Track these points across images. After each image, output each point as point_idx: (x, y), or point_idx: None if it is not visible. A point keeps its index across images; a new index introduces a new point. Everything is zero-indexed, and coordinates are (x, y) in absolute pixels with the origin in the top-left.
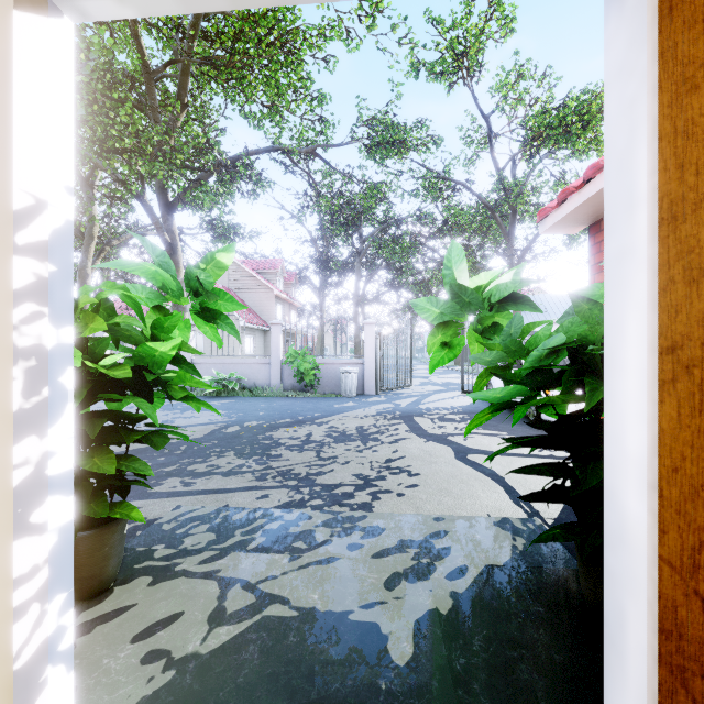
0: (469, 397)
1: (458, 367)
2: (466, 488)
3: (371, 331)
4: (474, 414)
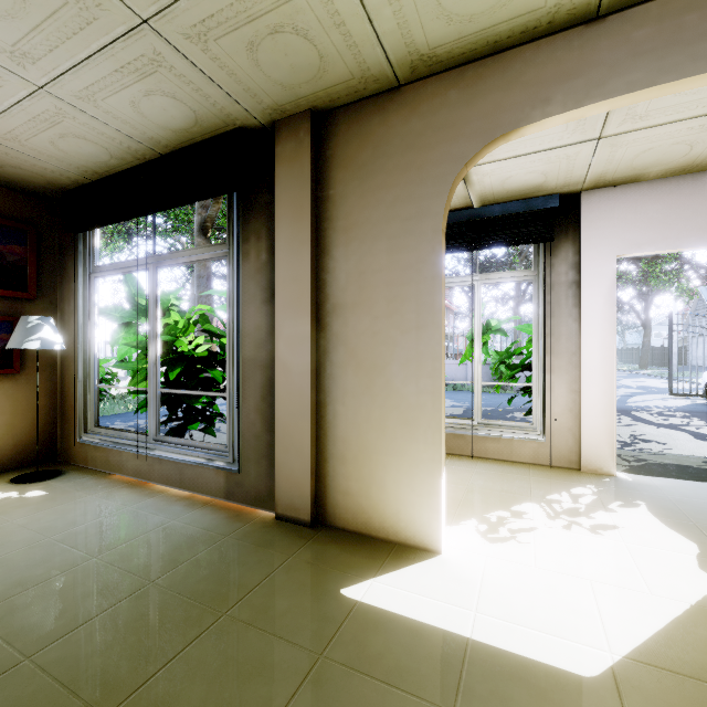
0: (679, 400)
1: (644, 371)
2: None
3: None
4: (695, 413)
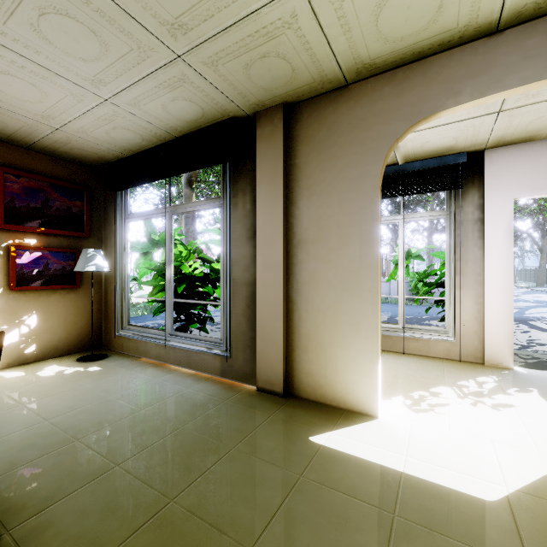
0: None
1: (540, 288)
2: None
3: None
4: None
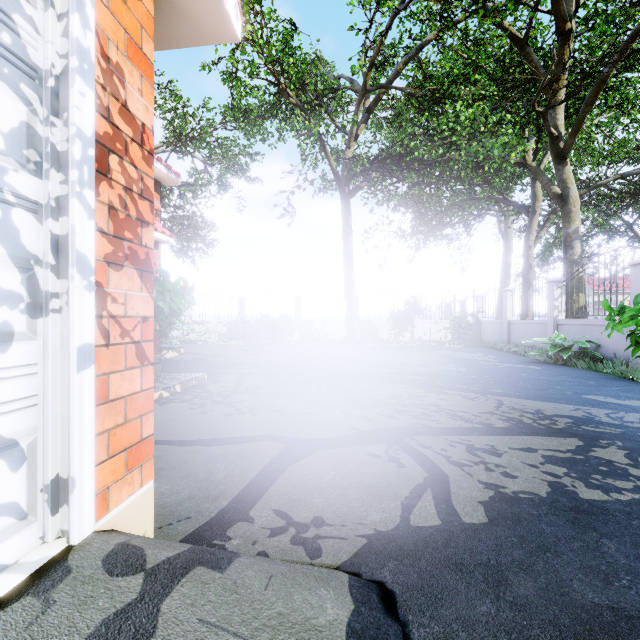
0: None
1: None
2: (177, 427)
3: None
4: None
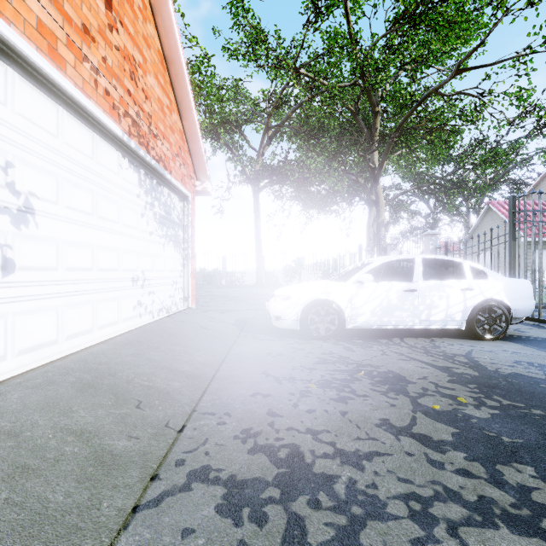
0: None
1: None
2: None
3: (427, 242)
4: None
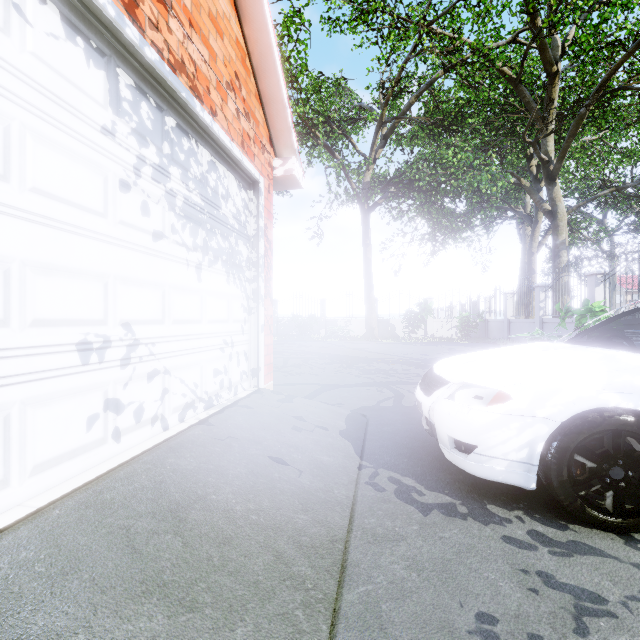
0: None
1: None
2: None
3: None
4: None
